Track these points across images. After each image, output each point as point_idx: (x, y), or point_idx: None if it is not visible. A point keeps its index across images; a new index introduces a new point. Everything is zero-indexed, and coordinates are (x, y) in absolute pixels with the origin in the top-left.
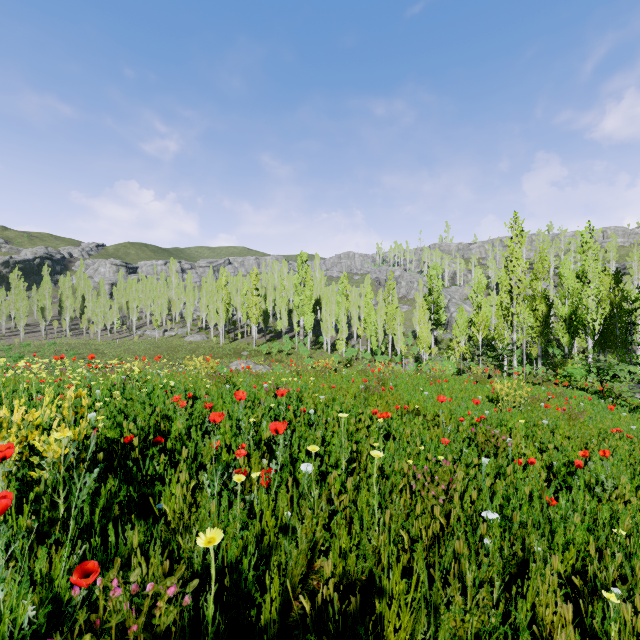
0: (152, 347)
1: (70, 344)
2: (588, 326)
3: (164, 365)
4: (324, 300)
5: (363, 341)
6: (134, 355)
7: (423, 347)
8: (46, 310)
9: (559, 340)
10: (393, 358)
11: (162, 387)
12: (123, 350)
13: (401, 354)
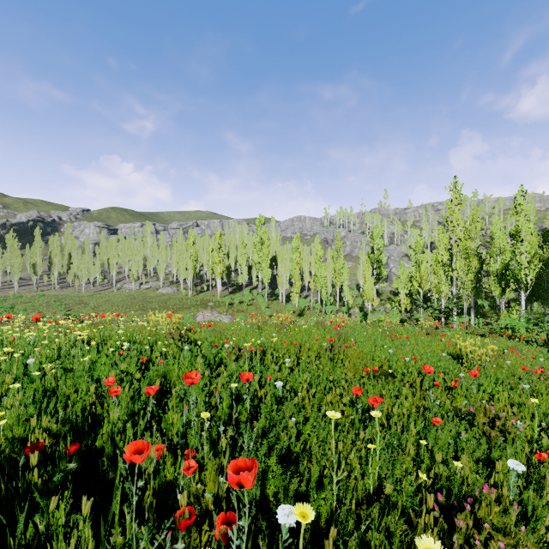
0: (129, 298)
1: (58, 296)
2: (521, 281)
3: (139, 314)
4: (280, 257)
5: (313, 293)
6: (113, 305)
7: (368, 299)
8: (37, 266)
9: (488, 292)
10: (340, 308)
11: (117, 348)
12: (104, 301)
13: (347, 305)
